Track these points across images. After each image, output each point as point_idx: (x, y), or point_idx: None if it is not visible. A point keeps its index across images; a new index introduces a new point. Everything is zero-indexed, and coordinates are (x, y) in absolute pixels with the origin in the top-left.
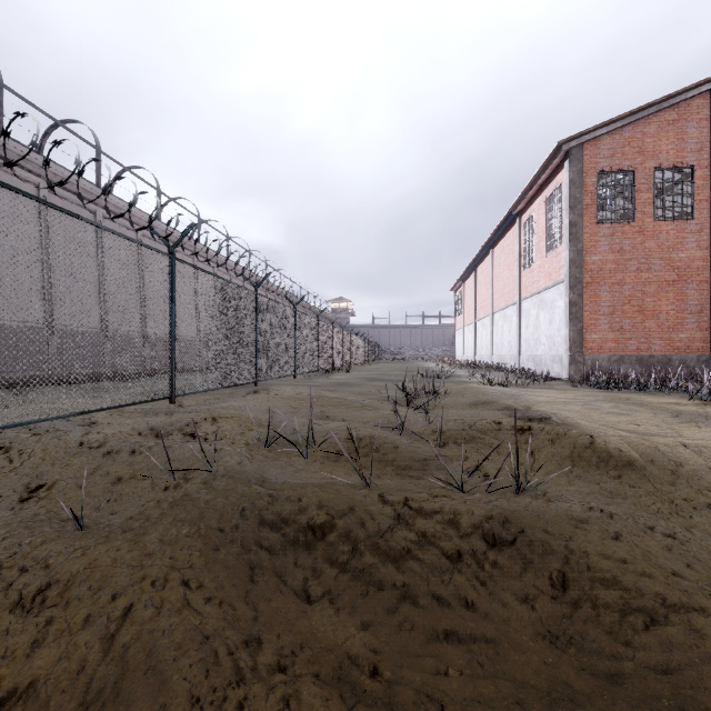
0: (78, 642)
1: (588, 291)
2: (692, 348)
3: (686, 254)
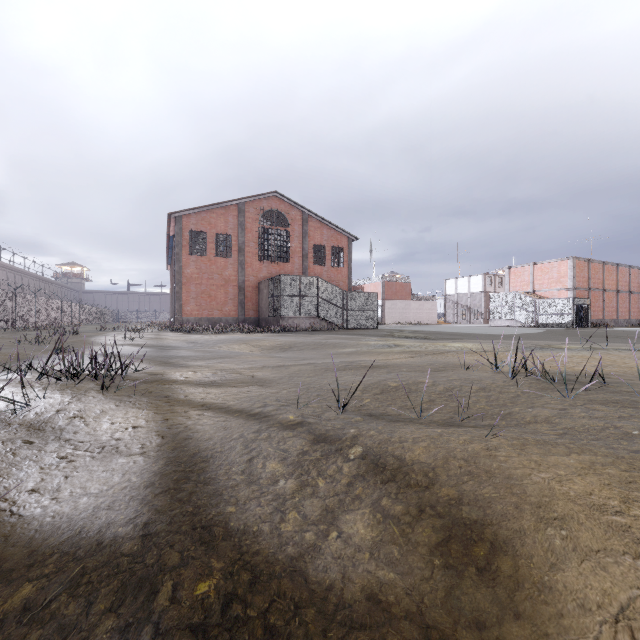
0: None
1: (185, 286)
2: (231, 314)
3: (228, 273)
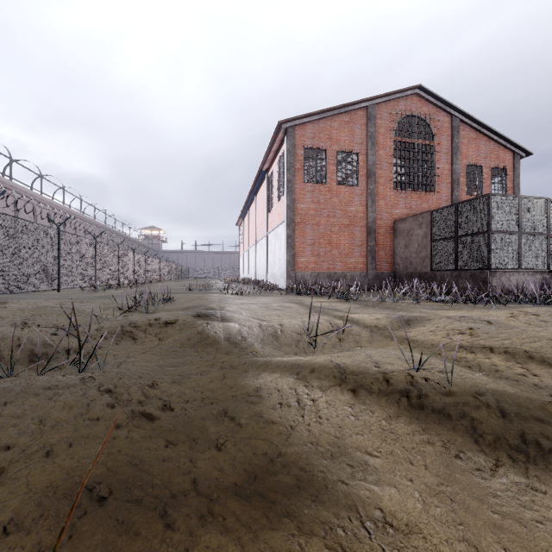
0: None
1: (299, 228)
2: (357, 268)
3: (354, 208)
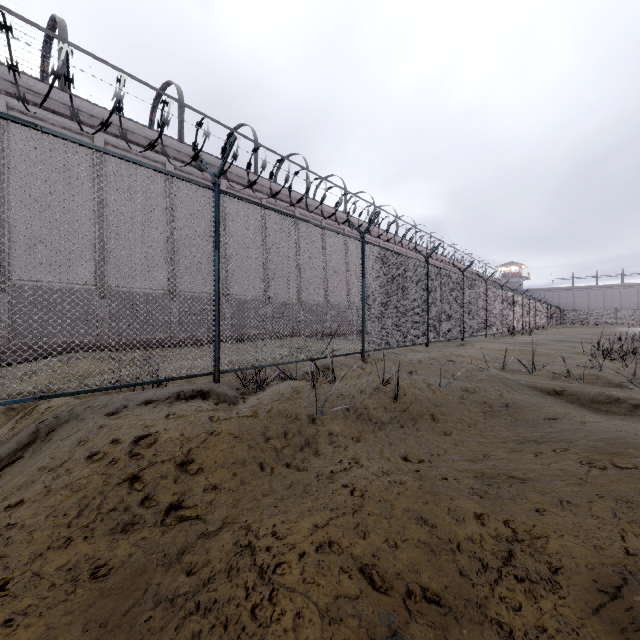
0: (490, 397)
1: None
2: None
3: None
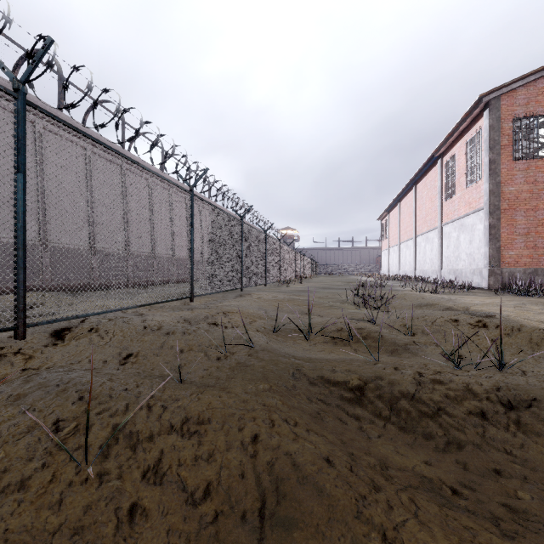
0: (228, 458)
1: (505, 216)
2: None
3: None
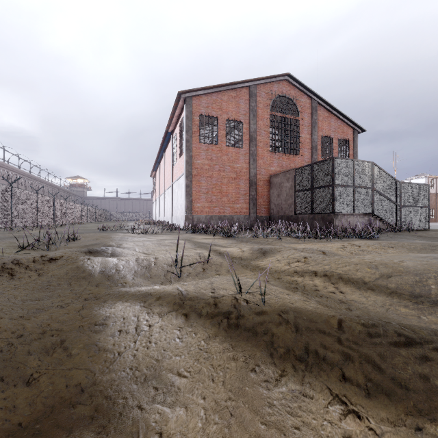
0: None
1: (195, 179)
2: (242, 212)
3: (240, 165)
